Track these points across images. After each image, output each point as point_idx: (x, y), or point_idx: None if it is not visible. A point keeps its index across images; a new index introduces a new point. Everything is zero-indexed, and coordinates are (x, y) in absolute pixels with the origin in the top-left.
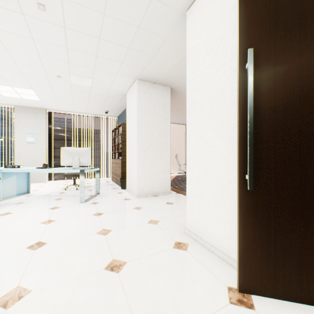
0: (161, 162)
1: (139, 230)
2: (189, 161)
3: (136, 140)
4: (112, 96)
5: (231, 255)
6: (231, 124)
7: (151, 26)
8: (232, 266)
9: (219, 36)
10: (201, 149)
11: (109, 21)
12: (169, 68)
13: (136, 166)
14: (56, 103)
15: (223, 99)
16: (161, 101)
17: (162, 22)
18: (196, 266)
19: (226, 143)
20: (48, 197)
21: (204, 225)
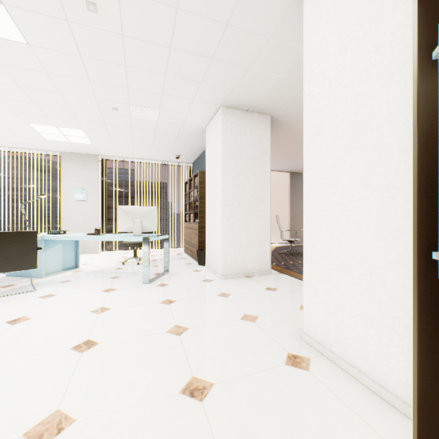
0: (256, 227)
1: (228, 331)
2: (308, 226)
3: (220, 195)
4: (185, 133)
5: (391, 387)
6: (391, 163)
7: (246, 20)
8: (394, 407)
9: (365, 17)
10: (332, 206)
11: (184, 19)
12: (270, 86)
13: (220, 233)
14: (111, 146)
15: (375, 122)
16: (256, 137)
17: (264, 12)
18: (329, 401)
19: (381, 197)
20: (101, 275)
21: (336, 330)
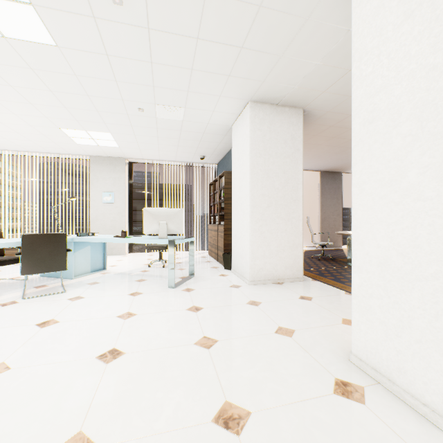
0: (287, 229)
1: (262, 346)
2: (358, 230)
3: (248, 196)
4: (210, 133)
5: None
6: None
7: None
8: None
9: None
10: (392, 206)
11: (213, 4)
12: (305, 75)
13: (248, 236)
14: (137, 149)
15: None
16: (287, 133)
17: None
18: None
19: None
20: (127, 277)
21: (398, 356)
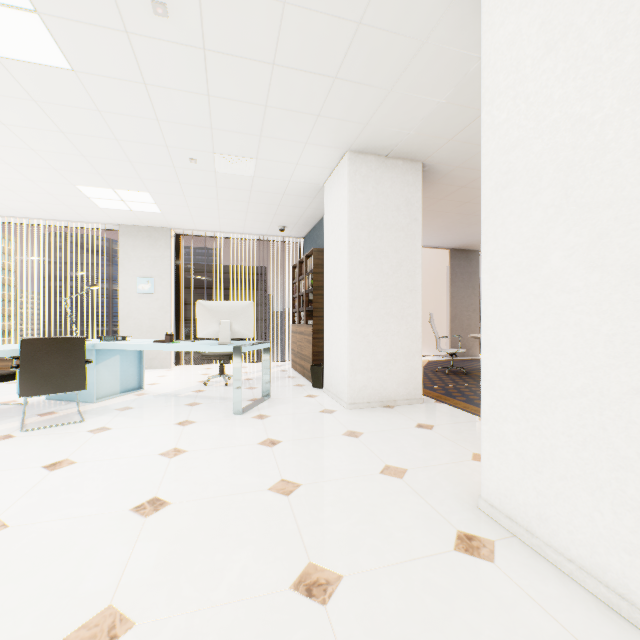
0: (400, 331)
1: (362, 491)
2: (489, 331)
3: (345, 284)
4: (293, 194)
5: (639, 600)
6: (639, 227)
7: (389, 14)
8: None
9: None
10: (530, 300)
11: (295, 19)
12: (423, 117)
13: (345, 340)
14: (188, 216)
15: (610, 161)
16: (400, 197)
17: None
18: (532, 617)
19: (620, 283)
20: (174, 400)
21: (539, 499)
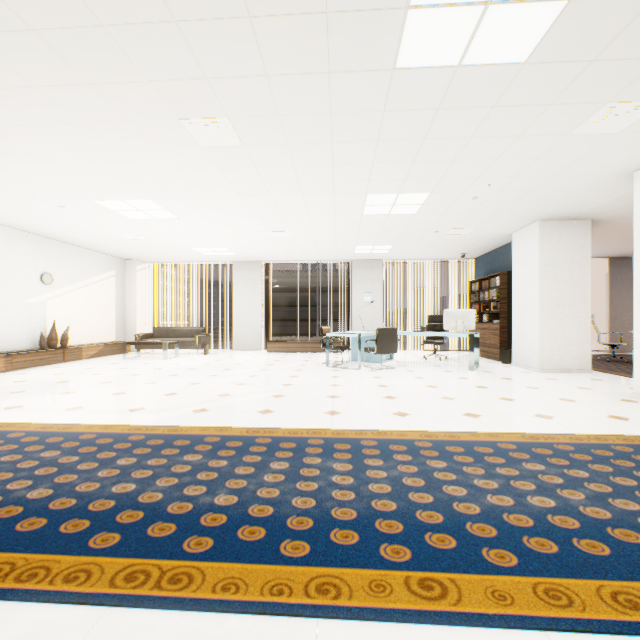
0: (574, 327)
1: (570, 390)
2: (636, 324)
3: (536, 298)
4: (486, 239)
5: None
6: None
7: (582, 186)
8: None
9: None
10: None
11: (534, 192)
12: (595, 205)
13: (536, 332)
14: (402, 253)
15: None
16: (574, 243)
17: (598, 182)
18: None
19: None
20: (422, 364)
21: None
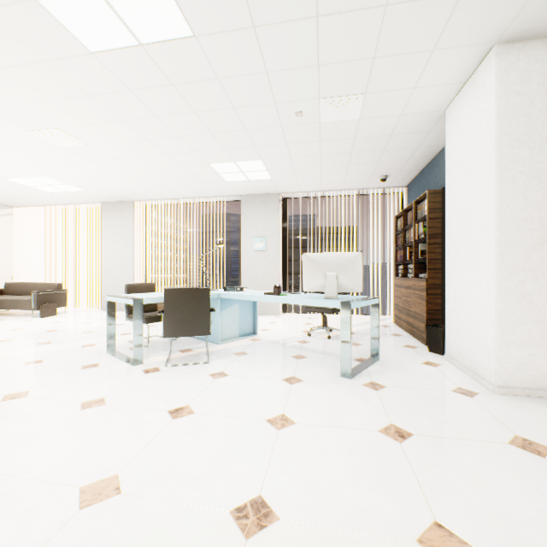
0: None
1: None
2: None
3: (490, 224)
4: (403, 132)
5: None
6: None
7: None
8: None
9: None
10: None
11: None
12: None
13: (490, 300)
14: (293, 178)
15: None
16: None
17: None
18: None
19: None
20: (281, 349)
21: None
